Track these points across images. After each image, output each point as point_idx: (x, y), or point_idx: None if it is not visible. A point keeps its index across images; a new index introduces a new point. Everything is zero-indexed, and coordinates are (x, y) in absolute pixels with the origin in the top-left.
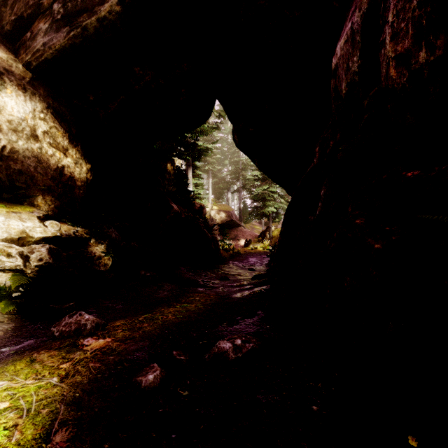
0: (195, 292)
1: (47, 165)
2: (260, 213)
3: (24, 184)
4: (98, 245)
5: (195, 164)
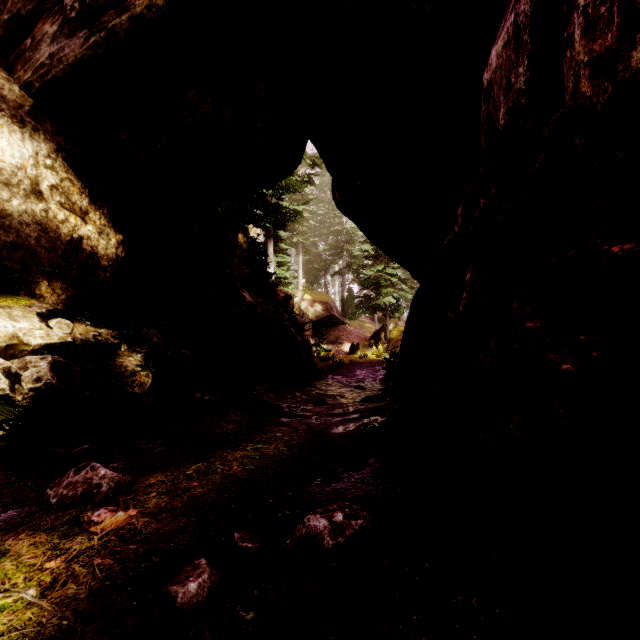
0: (276, 424)
1: (57, 236)
2: (373, 306)
3: (21, 264)
4: (132, 354)
5: (278, 234)
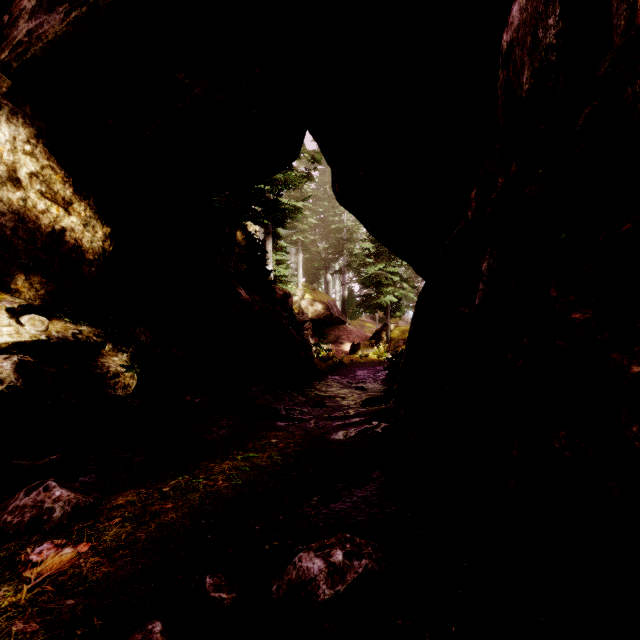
0: (272, 429)
1: (36, 227)
2: (373, 305)
3: None
4: (117, 354)
5: (277, 231)
